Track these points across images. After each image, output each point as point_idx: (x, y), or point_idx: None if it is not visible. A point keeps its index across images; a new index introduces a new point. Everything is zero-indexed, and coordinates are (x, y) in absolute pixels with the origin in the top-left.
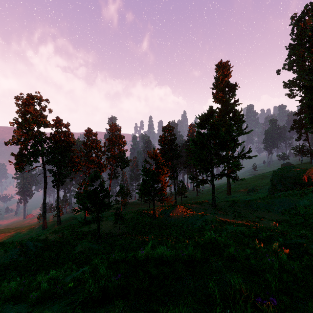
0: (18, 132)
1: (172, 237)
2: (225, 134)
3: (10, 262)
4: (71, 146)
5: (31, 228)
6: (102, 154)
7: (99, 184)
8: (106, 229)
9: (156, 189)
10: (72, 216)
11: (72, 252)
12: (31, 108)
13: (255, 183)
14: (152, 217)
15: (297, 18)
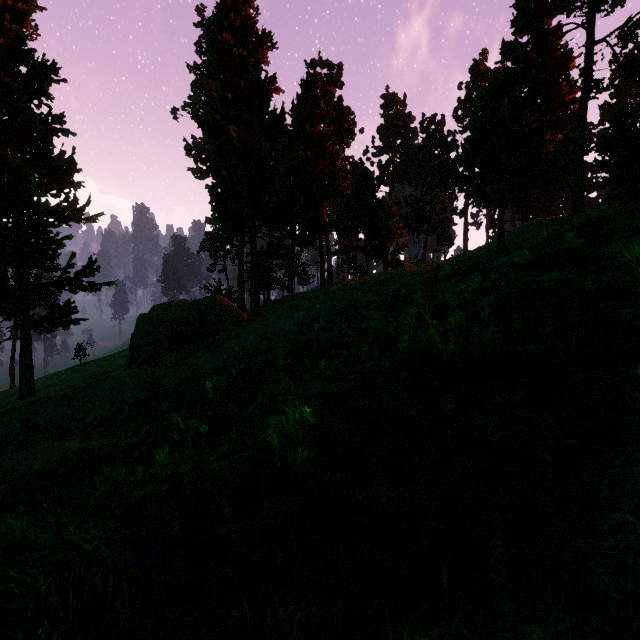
0: None
1: None
2: (7, 204)
3: None
4: None
5: None
6: None
7: None
8: None
9: None
10: None
11: None
12: None
13: (121, 361)
14: None
15: (207, 20)
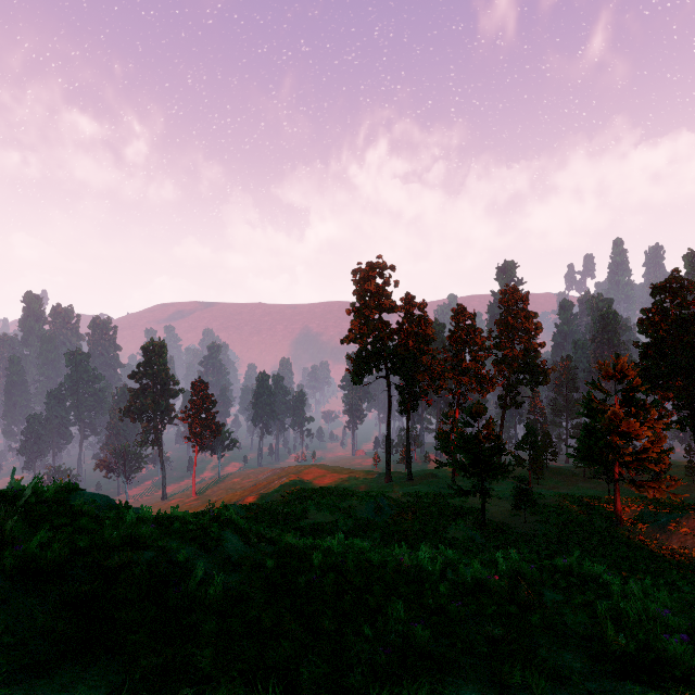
0: (356, 324)
1: (660, 580)
2: None
3: (367, 519)
4: (428, 343)
5: (369, 475)
6: (485, 355)
7: (483, 425)
8: (497, 514)
9: (623, 455)
10: (428, 470)
11: (442, 534)
12: (372, 285)
13: None
14: (613, 521)
15: None
